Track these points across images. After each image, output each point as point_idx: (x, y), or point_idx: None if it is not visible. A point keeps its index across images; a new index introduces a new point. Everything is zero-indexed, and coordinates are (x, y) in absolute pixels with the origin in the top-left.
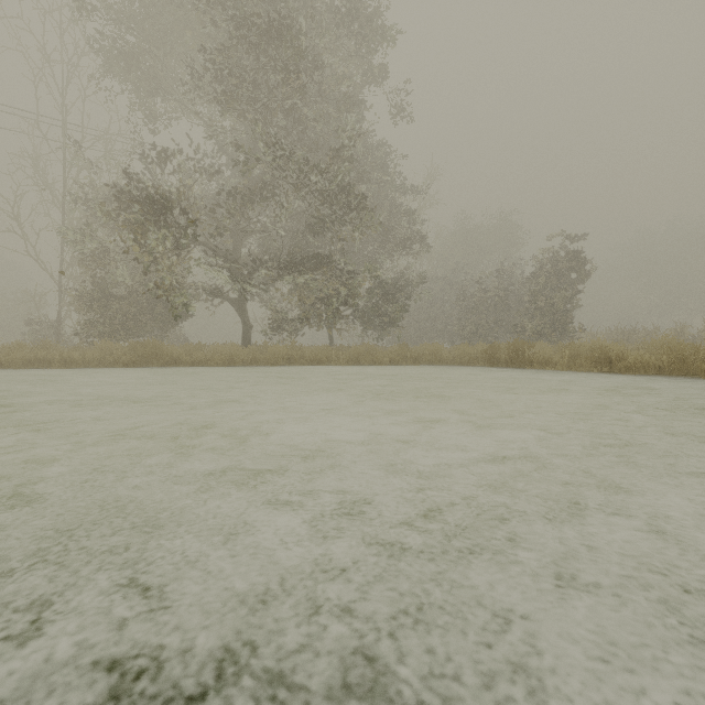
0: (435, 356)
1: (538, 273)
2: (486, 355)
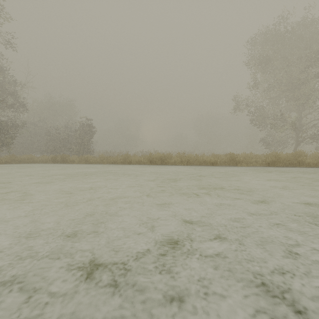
0: (30, 160)
1: (79, 130)
2: (52, 159)
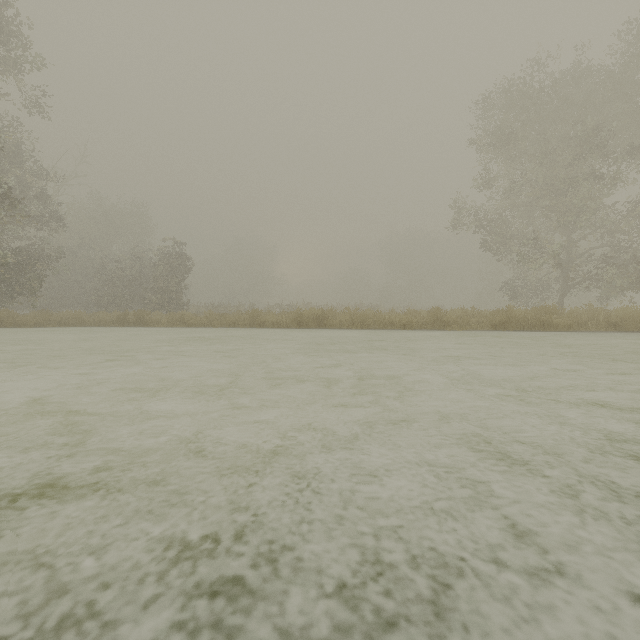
0: (79, 320)
1: (161, 263)
2: (120, 319)
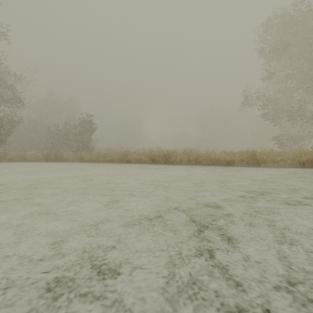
0: (22, 158)
1: (78, 126)
2: (44, 157)
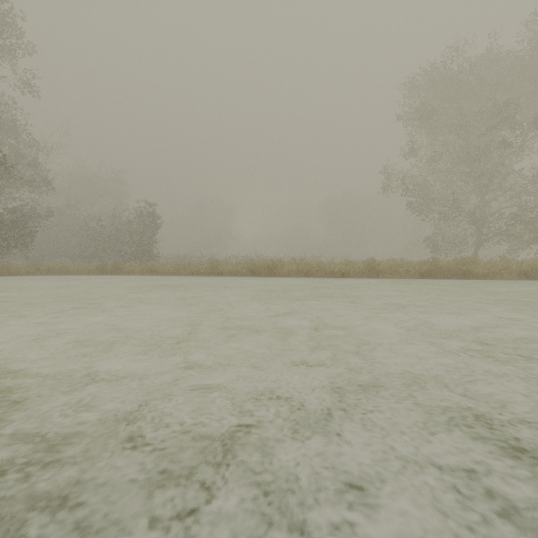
0: (64, 269)
1: (135, 221)
2: (99, 268)
